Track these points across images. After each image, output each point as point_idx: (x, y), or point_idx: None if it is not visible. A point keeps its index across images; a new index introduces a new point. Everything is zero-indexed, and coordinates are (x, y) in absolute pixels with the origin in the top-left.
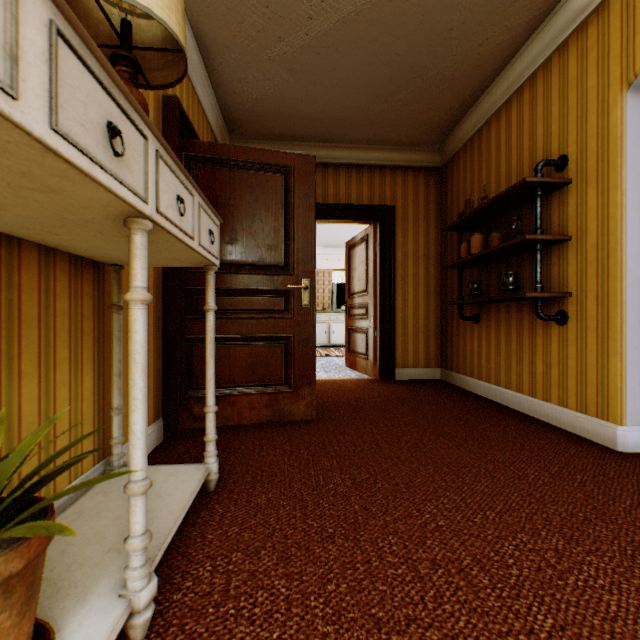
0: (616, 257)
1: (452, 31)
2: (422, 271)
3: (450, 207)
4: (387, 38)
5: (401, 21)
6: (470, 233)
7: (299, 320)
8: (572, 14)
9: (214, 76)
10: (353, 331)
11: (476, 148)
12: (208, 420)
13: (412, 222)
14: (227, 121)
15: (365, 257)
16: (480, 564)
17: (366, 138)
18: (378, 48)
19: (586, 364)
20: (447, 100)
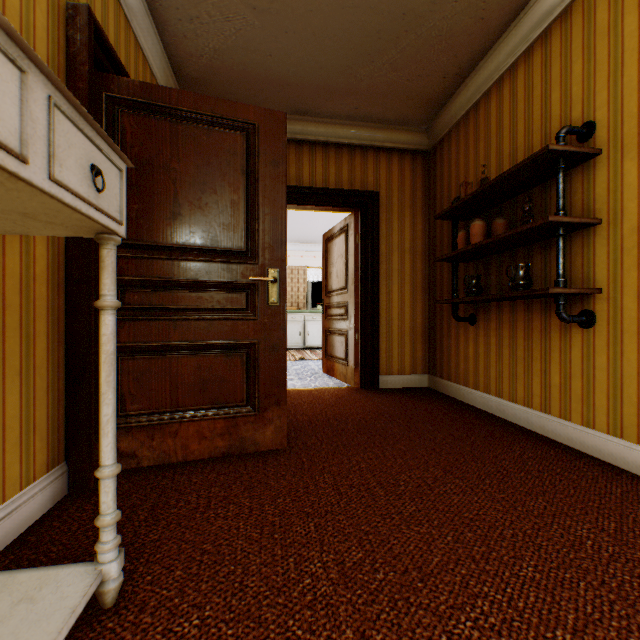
0: None
1: None
2: (408, 266)
3: (440, 194)
4: None
5: None
6: (464, 222)
7: (265, 322)
8: None
9: (157, 10)
10: (331, 333)
11: (472, 125)
12: (102, 490)
13: (397, 211)
14: (180, 79)
15: (344, 250)
16: None
17: (347, 111)
18: None
19: (622, 377)
20: (441, 65)
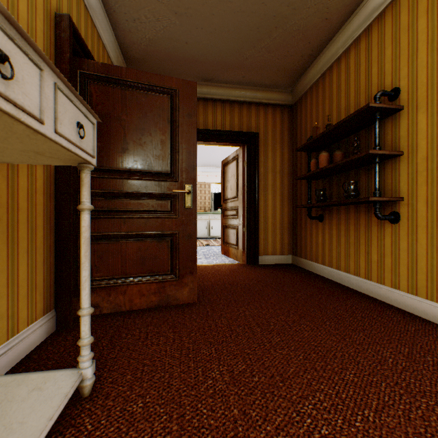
0: None
1: None
2: (278, 182)
3: (299, 134)
4: None
5: None
6: (316, 153)
7: (183, 219)
8: None
9: (112, 14)
10: (227, 227)
11: (320, 88)
12: (82, 323)
13: (271, 145)
14: (126, 58)
15: (236, 172)
16: None
17: (237, 79)
18: None
19: (417, 255)
20: (300, 49)
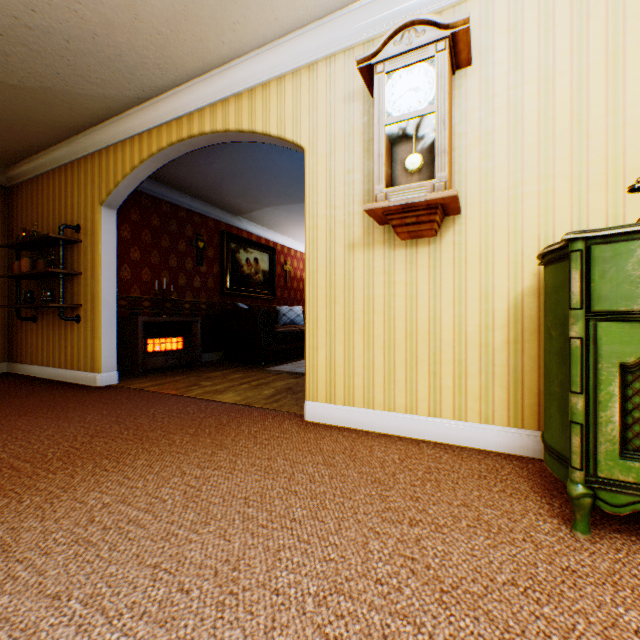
0: (98, 288)
1: None
2: None
3: (18, 225)
4: None
5: None
6: (33, 252)
7: None
8: (82, 148)
9: None
10: None
11: (37, 189)
12: None
13: None
14: None
15: None
16: None
17: None
18: None
19: (89, 344)
20: (3, 146)
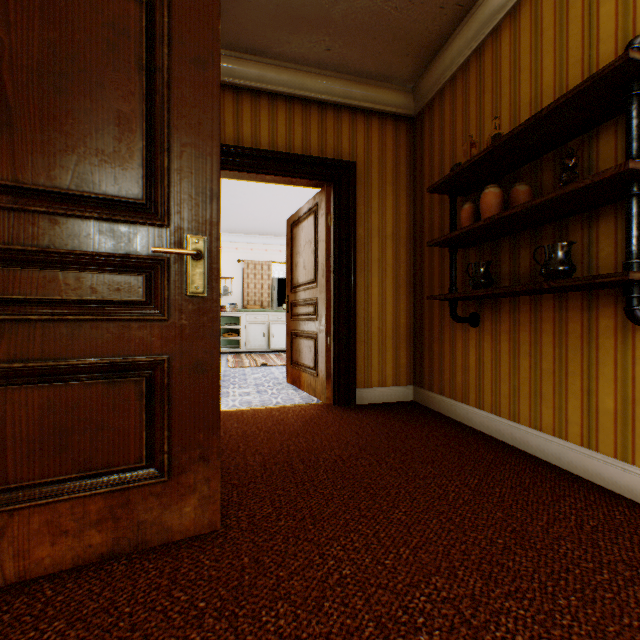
0: None
1: None
2: (390, 255)
3: (429, 168)
4: None
5: None
6: (463, 198)
7: (183, 324)
8: None
9: None
10: (297, 336)
11: (474, 75)
12: None
13: (377, 188)
14: None
15: (313, 235)
16: None
17: (316, 54)
18: None
19: None
20: None
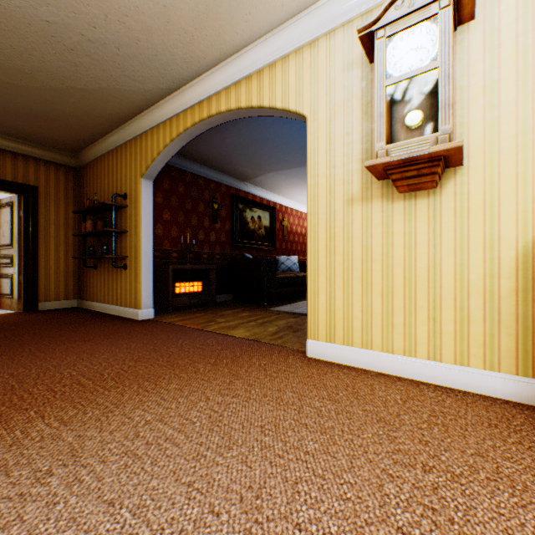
0: (139, 243)
1: (67, 113)
2: (64, 234)
3: (84, 196)
4: (21, 98)
5: (30, 96)
6: (94, 216)
7: None
8: (128, 134)
9: None
10: None
11: (96, 168)
12: None
13: (55, 200)
14: None
15: (11, 219)
16: (45, 352)
17: (10, 133)
18: (14, 99)
19: (133, 287)
20: (74, 137)
